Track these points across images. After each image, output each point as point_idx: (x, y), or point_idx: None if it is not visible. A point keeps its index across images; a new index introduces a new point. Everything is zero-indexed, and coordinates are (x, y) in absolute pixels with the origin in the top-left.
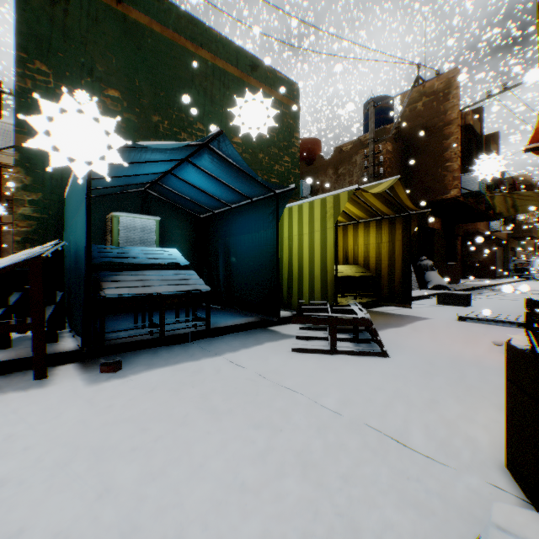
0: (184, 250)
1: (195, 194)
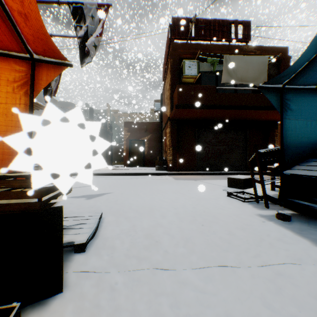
0: None
1: None
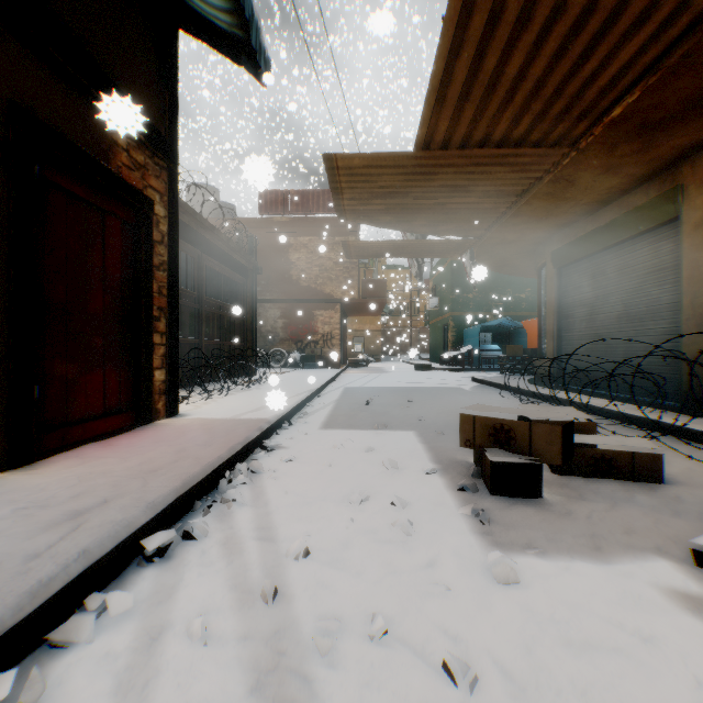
0: (501, 343)
1: (505, 325)
